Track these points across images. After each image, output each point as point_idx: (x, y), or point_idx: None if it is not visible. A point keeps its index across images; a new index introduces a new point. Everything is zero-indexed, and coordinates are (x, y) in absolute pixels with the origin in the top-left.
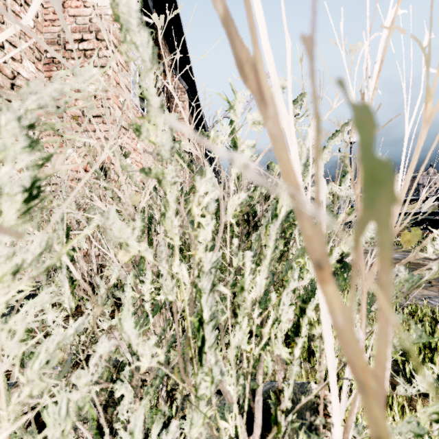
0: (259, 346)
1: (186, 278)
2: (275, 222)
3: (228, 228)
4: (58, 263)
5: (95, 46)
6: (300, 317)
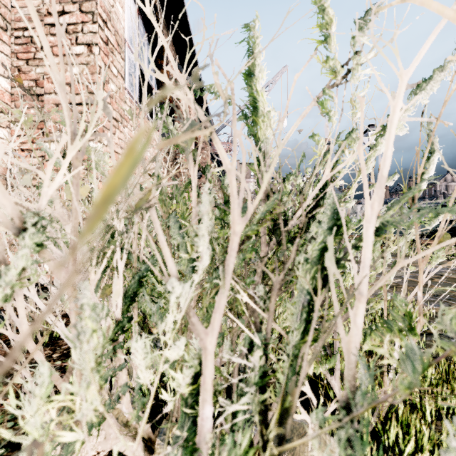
0: None
1: None
2: None
3: None
4: None
5: (78, 20)
6: None
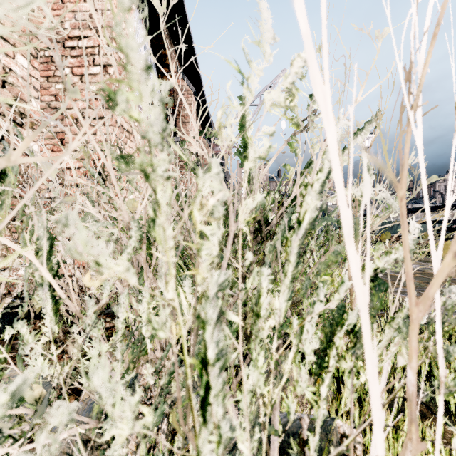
0: (278, 387)
1: (185, 306)
2: (297, 231)
3: (240, 239)
4: (39, 279)
5: (95, 44)
6: (325, 345)
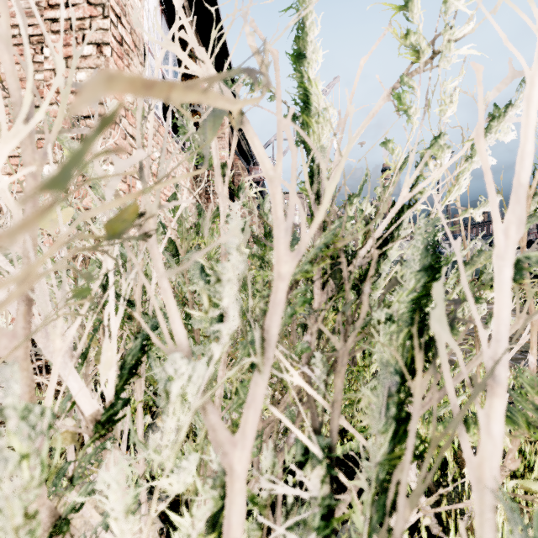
0: None
1: None
2: None
3: None
4: None
5: (85, 14)
6: None
